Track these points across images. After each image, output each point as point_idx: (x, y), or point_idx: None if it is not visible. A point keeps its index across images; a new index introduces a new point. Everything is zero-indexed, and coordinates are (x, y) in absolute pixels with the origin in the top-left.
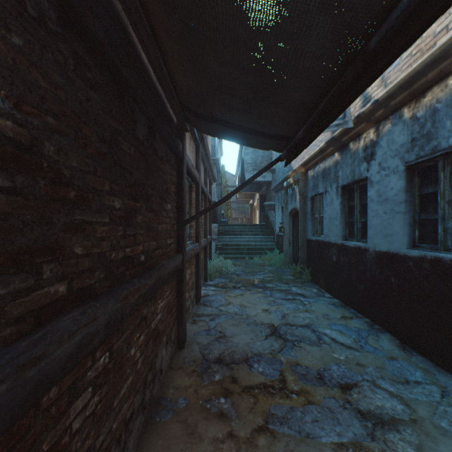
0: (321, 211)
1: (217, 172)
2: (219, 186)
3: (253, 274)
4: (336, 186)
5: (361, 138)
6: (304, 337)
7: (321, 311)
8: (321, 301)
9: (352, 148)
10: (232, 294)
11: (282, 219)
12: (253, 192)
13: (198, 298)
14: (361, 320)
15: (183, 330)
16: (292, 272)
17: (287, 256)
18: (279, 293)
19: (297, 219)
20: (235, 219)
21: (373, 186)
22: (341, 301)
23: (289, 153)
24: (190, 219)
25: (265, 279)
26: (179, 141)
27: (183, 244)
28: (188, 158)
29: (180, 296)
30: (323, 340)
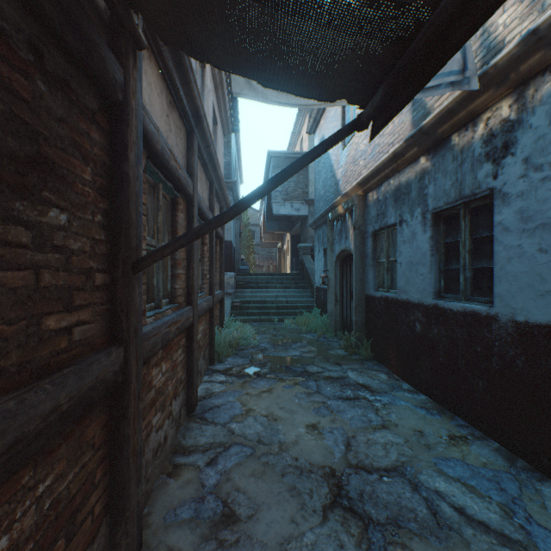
0: (391, 253)
1: (234, 202)
2: (238, 221)
3: (285, 348)
4: (422, 211)
5: (478, 122)
6: (401, 508)
7: (409, 425)
8: (402, 402)
9: (457, 143)
10: (253, 389)
11: (324, 266)
12: (283, 231)
13: (192, 405)
14: (486, 445)
15: (127, 534)
16: (343, 345)
17: (334, 318)
18: (330, 385)
19: (349, 265)
20: (259, 267)
21: (511, 202)
22: (433, 400)
23: (390, 97)
24: (146, 258)
25: (304, 356)
26: (105, 48)
27: (127, 321)
28: (157, 129)
29: (119, 452)
30: (444, 517)
